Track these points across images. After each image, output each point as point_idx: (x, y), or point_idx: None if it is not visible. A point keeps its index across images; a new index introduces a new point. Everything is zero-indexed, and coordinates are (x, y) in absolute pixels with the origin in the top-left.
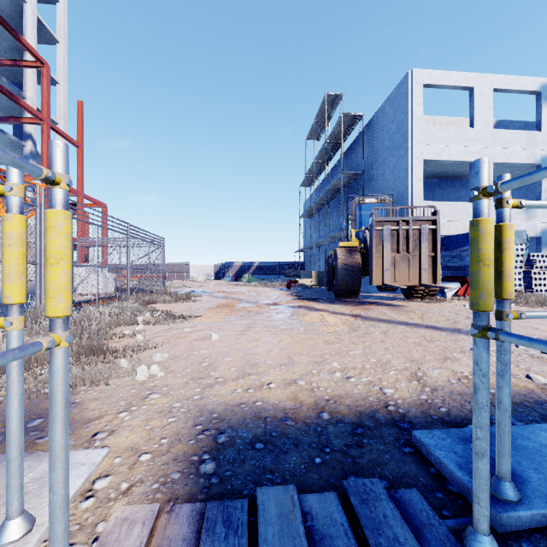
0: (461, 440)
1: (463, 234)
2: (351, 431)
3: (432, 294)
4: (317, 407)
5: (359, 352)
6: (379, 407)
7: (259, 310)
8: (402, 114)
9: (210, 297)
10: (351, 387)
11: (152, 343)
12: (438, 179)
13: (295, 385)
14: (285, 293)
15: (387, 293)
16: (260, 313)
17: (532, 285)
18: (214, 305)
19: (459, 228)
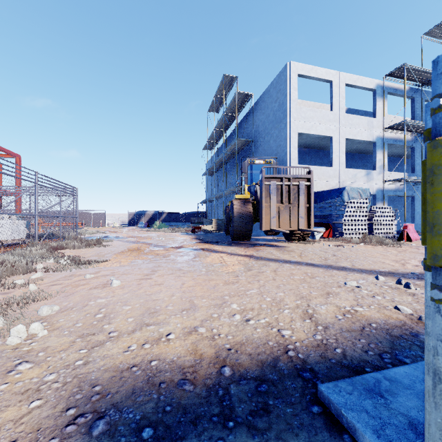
0: (368, 392)
1: (327, 191)
2: (255, 389)
3: (306, 237)
4: (218, 360)
5: (255, 291)
6: (279, 353)
7: (165, 253)
8: (283, 96)
9: (122, 241)
10: (251, 331)
11: (44, 293)
12: (308, 148)
13: (195, 333)
14: (190, 237)
15: (272, 236)
16: (166, 256)
17: (373, 229)
18: (124, 249)
19: (323, 186)
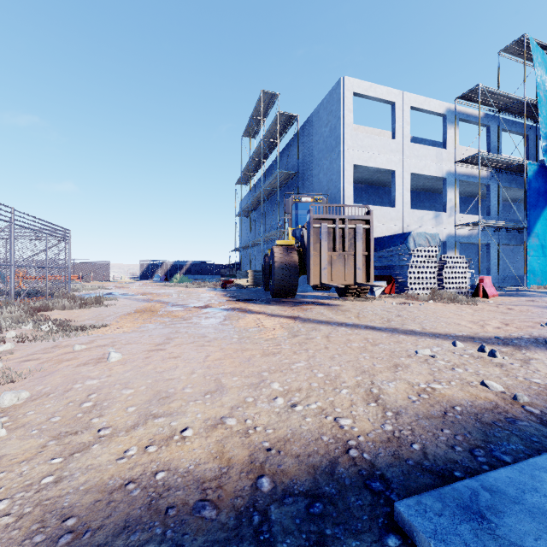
0: (463, 511)
1: (389, 236)
2: (306, 511)
3: (363, 293)
4: (253, 467)
5: (303, 365)
6: (337, 453)
7: (186, 315)
8: (335, 119)
9: (130, 300)
10: (298, 421)
11: (11, 373)
12: (365, 185)
13: (222, 427)
14: (219, 294)
15: (322, 292)
16: (187, 318)
17: (444, 283)
18: (132, 310)
19: (383, 231)
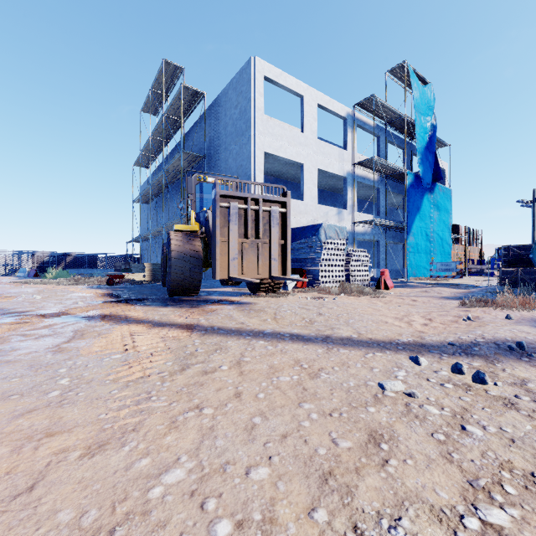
0: None
1: (300, 227)
2: None
3: (277, 287)
4: None
5: (182, 477)
6: None
7: (4, 333)
8: (245, 101)
9: None
10: None
11: None
12: (275, 177)
13: None
14: (98, 293)
15: (231, 287)
16: None
17: (350, 276)
18: None
19: (293, 224)
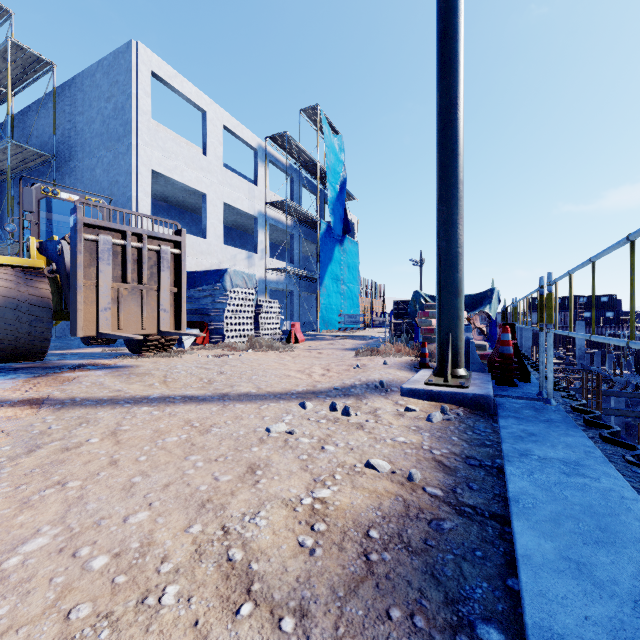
0: None
1: (201, 272)
2: None
3: (170, 345)
4: None
5: (46, 542)
6: None
7: None
8: (124, 96)
9: None
10: None
11: None
12: (168, 204)
13: None
14: None
15: (100, 347)
16: None
17: (260, 330)
18: None
19: (193, 266)
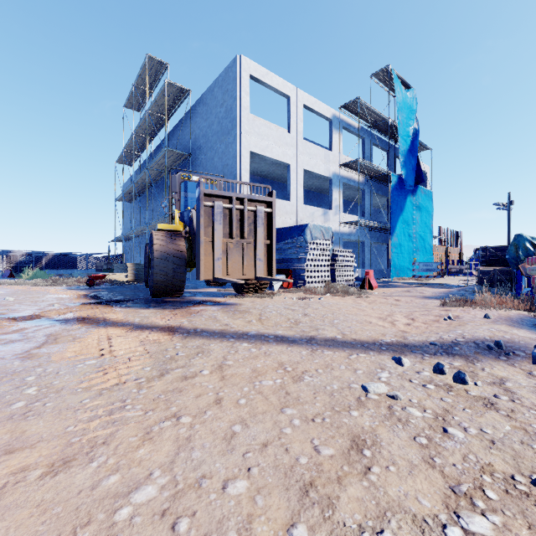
0: None
1: (286, 228)
2: None
3: (263, 288)
4: None
5: (154, 495)
6: None
7: None
8: (231, 99)
9: None
10: None
11: None
12: (261, 177)
13: None
14: (76, 294)
15: (216, 288)
16: None
17: (336, 276)
18: None
19: (279, 224)
